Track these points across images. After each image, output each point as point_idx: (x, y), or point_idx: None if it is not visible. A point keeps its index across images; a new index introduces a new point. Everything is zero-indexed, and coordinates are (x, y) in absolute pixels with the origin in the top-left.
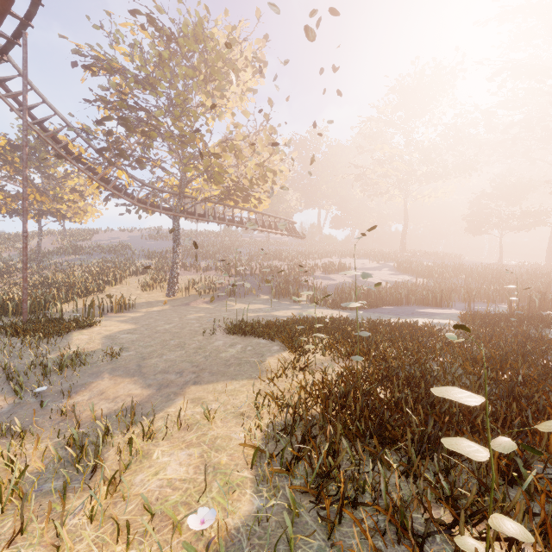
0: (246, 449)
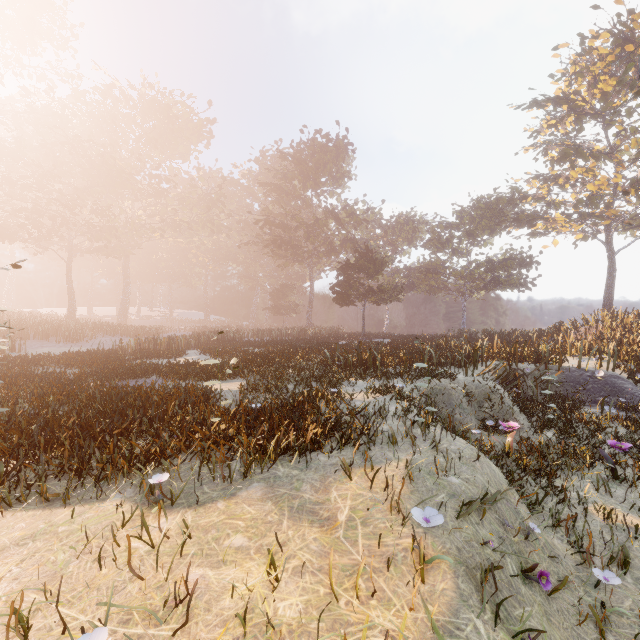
0: (17, 519)
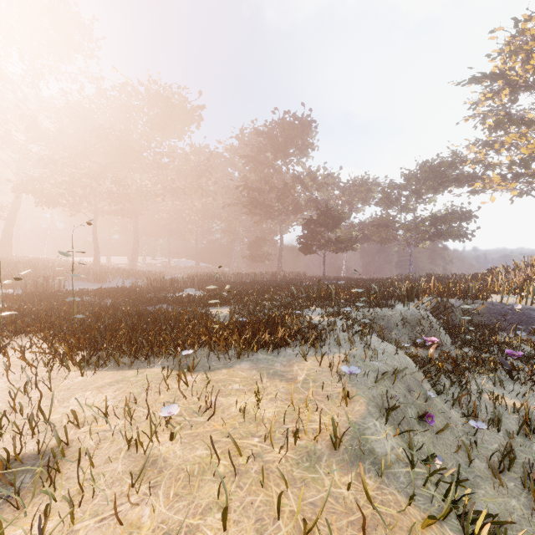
0: (104, 375)
